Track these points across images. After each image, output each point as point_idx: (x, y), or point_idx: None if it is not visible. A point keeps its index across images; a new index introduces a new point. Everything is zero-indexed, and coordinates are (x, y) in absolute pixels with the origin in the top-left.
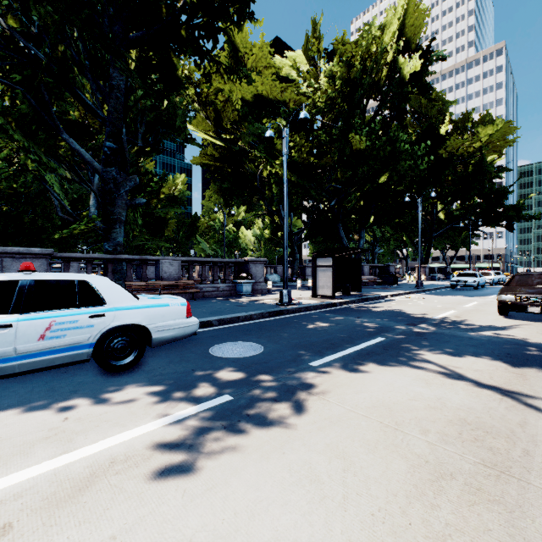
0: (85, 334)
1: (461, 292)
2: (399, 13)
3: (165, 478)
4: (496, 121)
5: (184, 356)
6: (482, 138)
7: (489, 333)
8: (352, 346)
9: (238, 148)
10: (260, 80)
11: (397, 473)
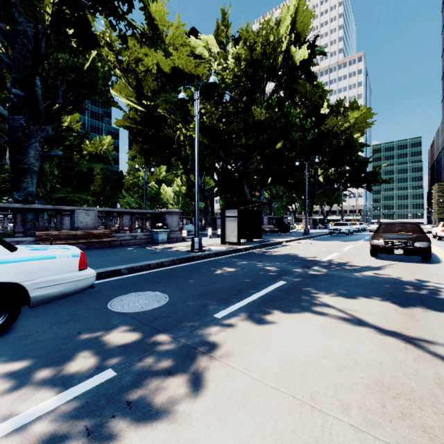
0: None
1: (337, 238)
2: (291, 11)
3: None
4: (360, 107)
5: (76, 313)
6: (350, 120)
7: (369, 273)
8: (257, 292)
9: (158, 114)
10: (176, 53)
11: None
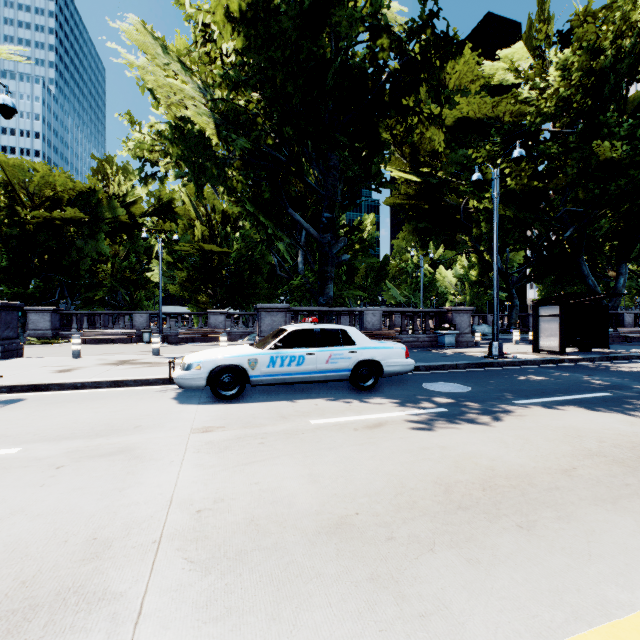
0: (347, 363)
1: None
2: None
3: (416, 429)
4: None
5: (403, 387)
6: None
7: None
8: (565, 396)
9: (437, 181)
10: (465, 103)
11: (562, 449)
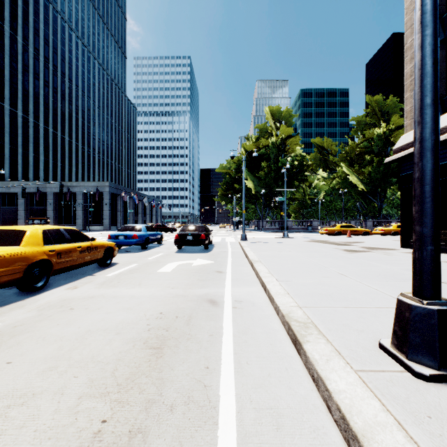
0: None
1: None
2: None
3: None
4: None
5: None
6: None
7: None
8: None
9: None
10: None
11: None
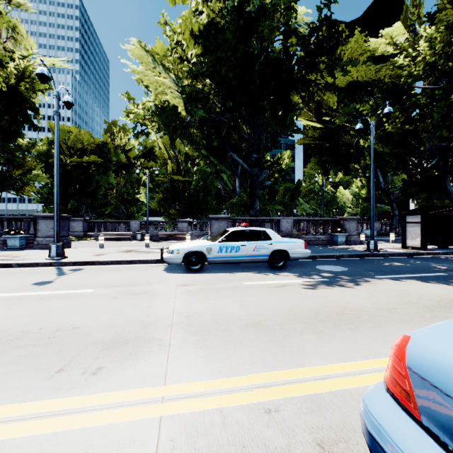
0: (266, 251)
1: None
2: None
3: (306, 288)
4: None
5: (303, 267)
6: None
7: None
8: (411, 274)
9: (335, 126)
10: (354, 71)
11: (393, 300)
